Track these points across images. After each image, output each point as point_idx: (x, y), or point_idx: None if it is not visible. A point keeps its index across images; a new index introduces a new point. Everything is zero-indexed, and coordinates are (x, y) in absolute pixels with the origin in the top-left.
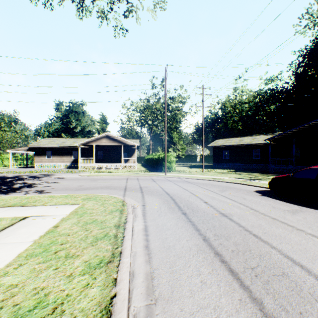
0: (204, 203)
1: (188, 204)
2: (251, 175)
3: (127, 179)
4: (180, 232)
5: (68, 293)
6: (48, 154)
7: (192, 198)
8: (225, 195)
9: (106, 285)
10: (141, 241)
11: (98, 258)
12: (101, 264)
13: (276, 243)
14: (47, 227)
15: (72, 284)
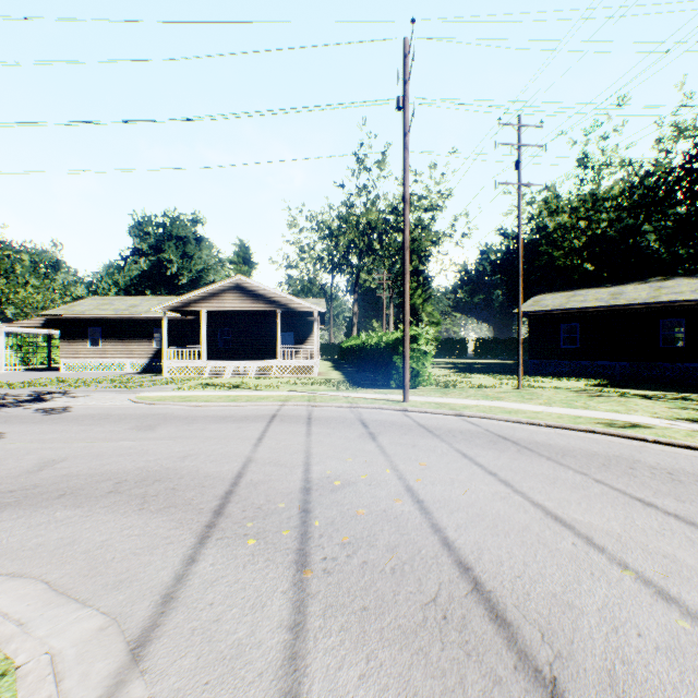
0: None
1: None
2: None
3: (271, 418)
4: None
5: None
6: (99, 336)
7: None
8: None
9: None
10: None
11: None
12: None
13: None
14: None
15: None
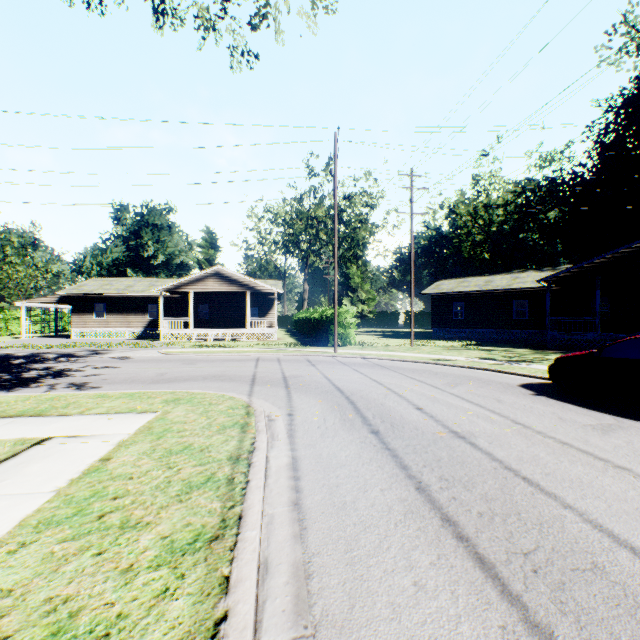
0: (416, 410)
1: (383, 412)
2: (511, 353)
3: (257, 360)
4: (366, 472)
5: (122, 611)
6: (99, 310)
7: (390, 400)
8: (459, 393)
9: (206, 593)
10: (284, 491)
11: (191, 530)
12: (196, 544)
13: (572, 497)
14: (87, 461)
15: (132, 590)
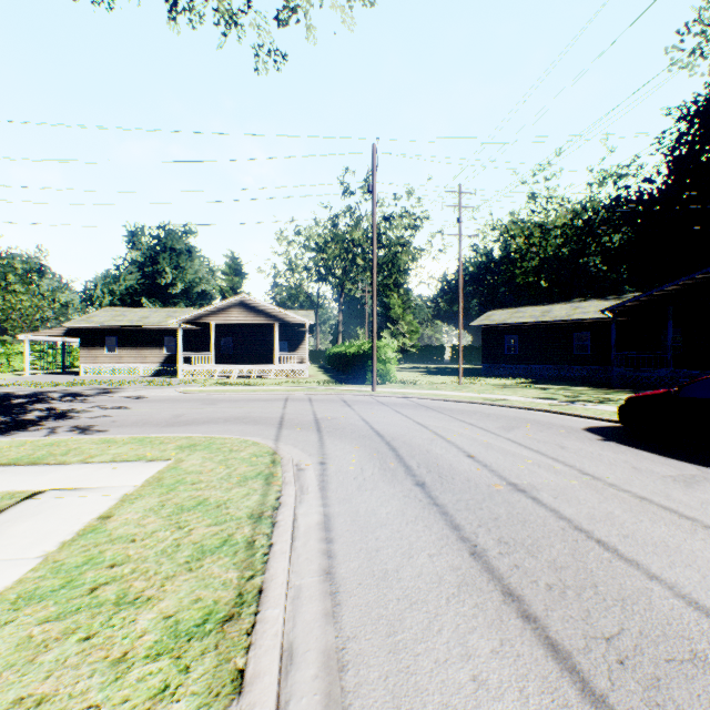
0: (467, 458)
1: (429, 460)
2: (572, 392)
3: (286, 399)
4: (411, 532)
5: None
6: (110, 343)
7: (437, 446)
8: (515, 437)
9: (215, 693)
10: (314, 556)
11: (201, 607)
12: (206, 625)
13: (658, 566)
14: (83, 520)
15: (123, 687)
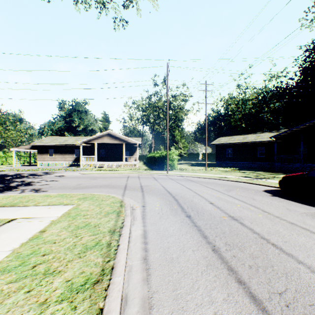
0: (210, 204)
1: (192, 205)
2: (257, 174)
3: (128, 177)
4: (184, 239)
5: None
6: (51, 152)
7: (196, 198)
8: (232, 194)
9: None
10: (138, 251)
11: (84, 276)
12: (85, 285)
13: (302, 256)
14: (32, 232)
15: None
